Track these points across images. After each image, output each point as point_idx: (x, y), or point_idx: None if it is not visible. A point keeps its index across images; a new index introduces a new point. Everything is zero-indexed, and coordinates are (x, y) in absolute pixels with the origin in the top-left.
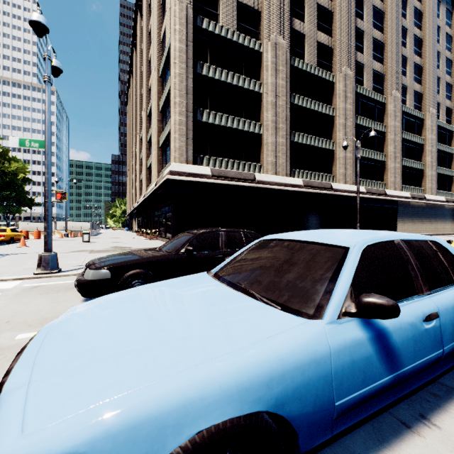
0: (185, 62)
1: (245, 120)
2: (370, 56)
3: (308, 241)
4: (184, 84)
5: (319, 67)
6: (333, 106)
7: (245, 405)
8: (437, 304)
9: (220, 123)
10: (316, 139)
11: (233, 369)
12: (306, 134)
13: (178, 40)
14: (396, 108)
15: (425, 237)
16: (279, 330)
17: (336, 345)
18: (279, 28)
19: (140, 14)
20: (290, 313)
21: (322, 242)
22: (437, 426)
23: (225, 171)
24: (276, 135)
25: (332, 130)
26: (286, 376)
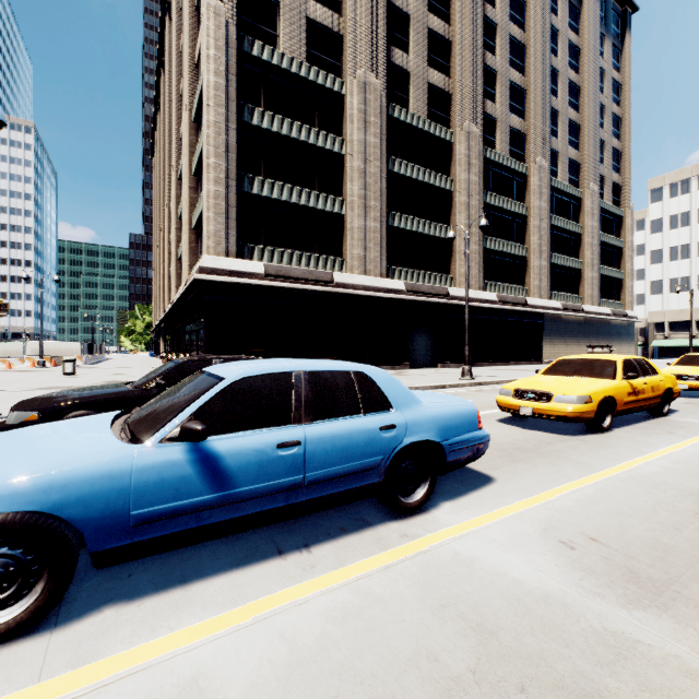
0: (224, 105)
1: (318, 194)
2: (506, 107)
3: (210, 373)
4: (222, 138)
5: (431, 119)
6: (452, 176)
7: (16, 505)
8: (308, 433)
9: (281, 198)
10: (426, 223)
11: (14, 479)
12: (411, 216)
13: (213, 71)
14: (543, 183)
15: (351, 367)
16: (89, 453)
17: (142, 464)
18: (370, 61)
19: (169, 17)
20: (121, 440)
21: (216, 373)
22: (310, 552)
23: (287, 268)
24: (365, 216)
25: (450, 211)
26: (71, 486)
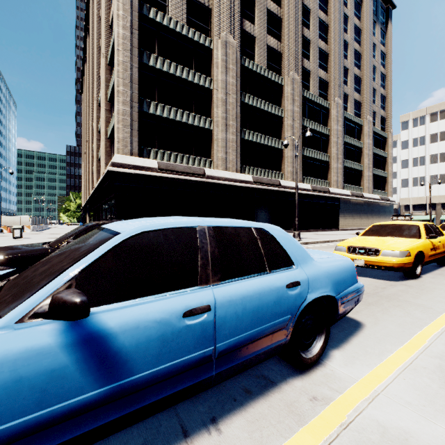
0: (130, 50)
1: (195, 115)
2: (316, 64)
3: (104, 228)
4: (128, 73)
5: (269, 69)
6: (282, 107)
7: None
8: (217, 296)
9: (169, 116)
10: (265, 138)
11: None
12: (256, 132)
13: (121, 26)
14: (339, 114)
15: (252, 224)
16: None
17: None
18: (229, 27)
19: None
20: None
21: (111, 228)
22: (219, 431)
23: (173, 165)
24: (226, 131)
25: (281, 130)
26: None
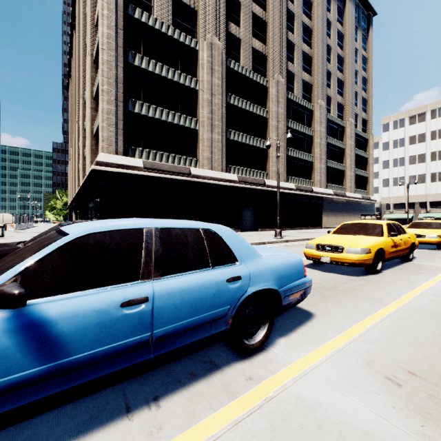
0: (114, 50)
1: (180, 115)
2: (300, 67)
3: (60, 230)
4: (113, 72)
5: (254, 71)
6: (267, 108)
7: None
8: (157, 289)
9: (155, 116)
10: (251, 138)
11: None
12: (241, 133)
13: (106, 25)
14: (322, 116)
15: (201, 225)
16: None
17: None
18: (215, 29)
19: None
20: None
21: (64, 230)
22: (159, 407)
23: (158, 164)
24: (212, 131)
25: (266, 130)
26: None
